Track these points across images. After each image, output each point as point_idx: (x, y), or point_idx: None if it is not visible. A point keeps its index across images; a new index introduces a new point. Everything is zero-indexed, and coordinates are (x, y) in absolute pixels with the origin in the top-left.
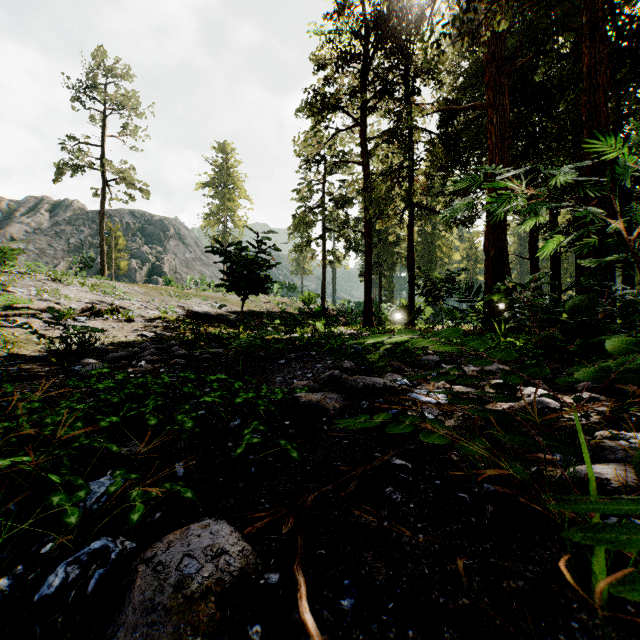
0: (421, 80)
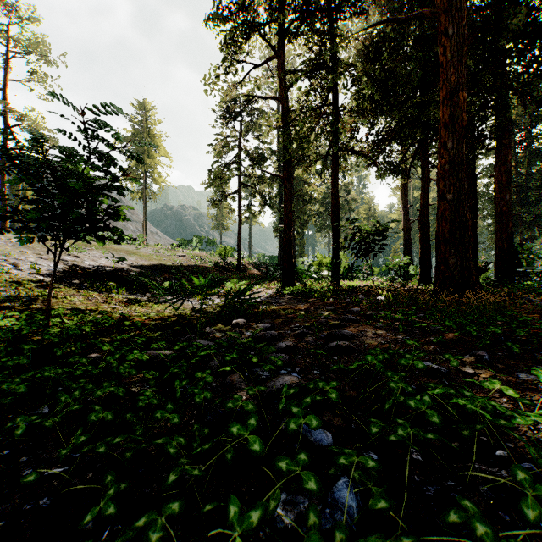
0: (345, 11)
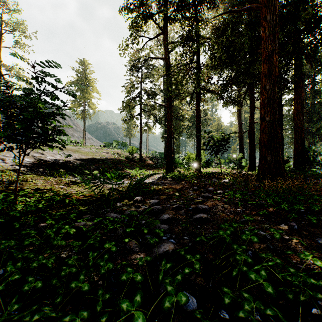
0: (204, 6)
